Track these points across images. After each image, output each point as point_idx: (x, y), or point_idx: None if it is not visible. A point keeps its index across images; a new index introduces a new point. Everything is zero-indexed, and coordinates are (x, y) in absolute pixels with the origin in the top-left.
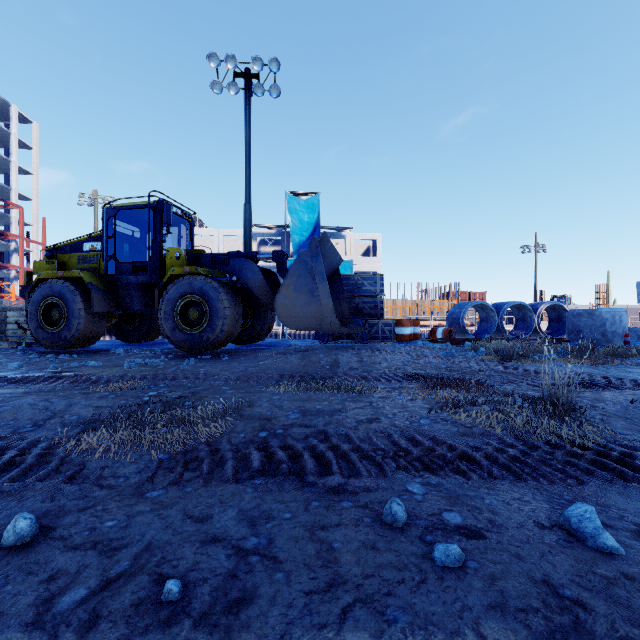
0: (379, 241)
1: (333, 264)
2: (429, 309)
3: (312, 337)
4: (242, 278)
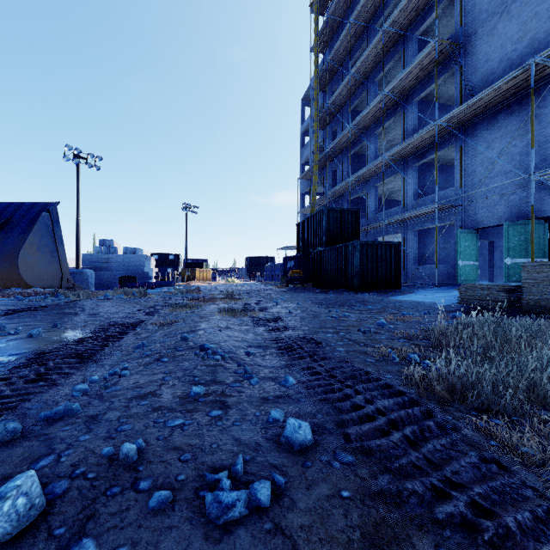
0: None
1: None
2: None
3: None
4: None
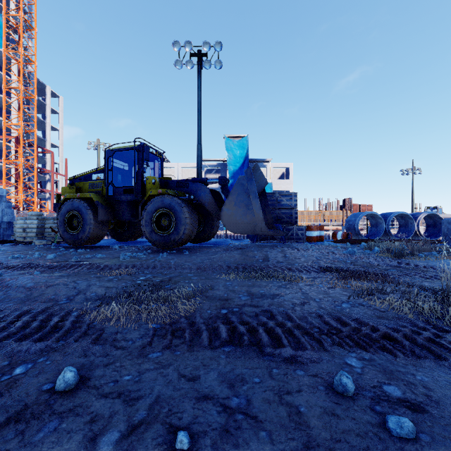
0: (291, 168)
1: (261, 186)
2: (328, 217)
3: (242, 238)
4: (197, 197)
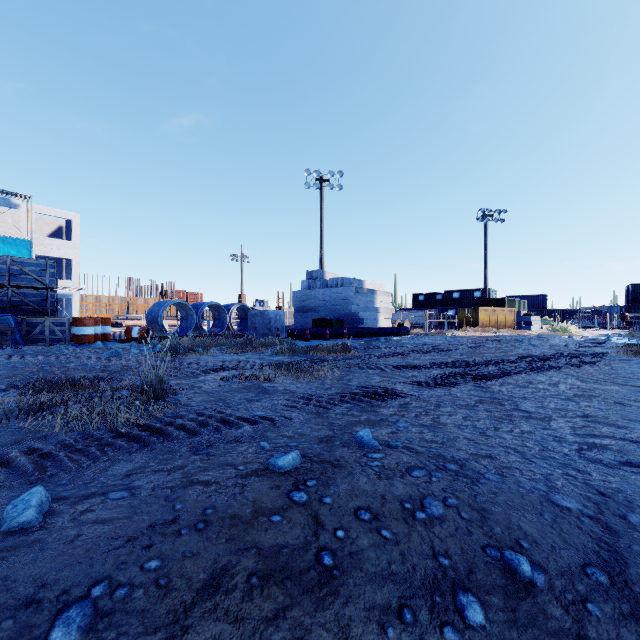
0: (76, 222)
1: None
2: (143, 308)
3: None
4: None
